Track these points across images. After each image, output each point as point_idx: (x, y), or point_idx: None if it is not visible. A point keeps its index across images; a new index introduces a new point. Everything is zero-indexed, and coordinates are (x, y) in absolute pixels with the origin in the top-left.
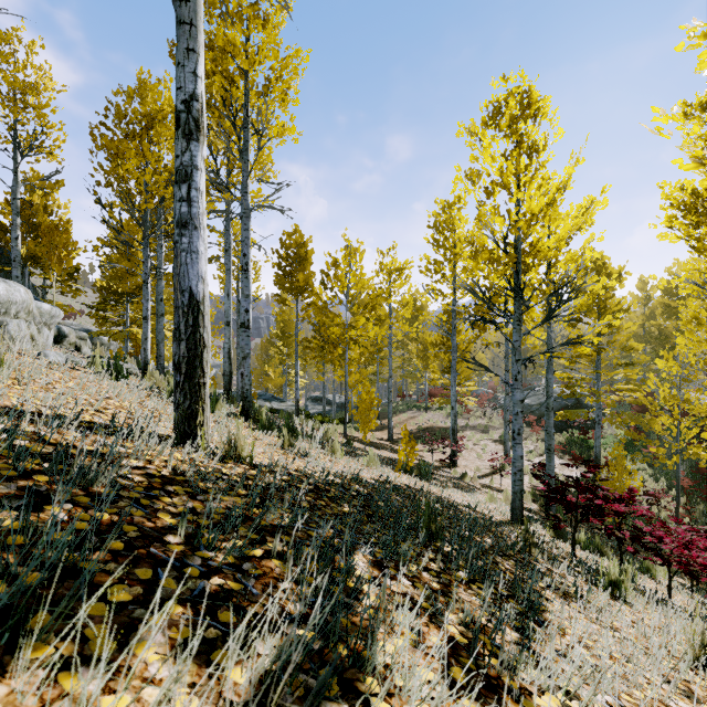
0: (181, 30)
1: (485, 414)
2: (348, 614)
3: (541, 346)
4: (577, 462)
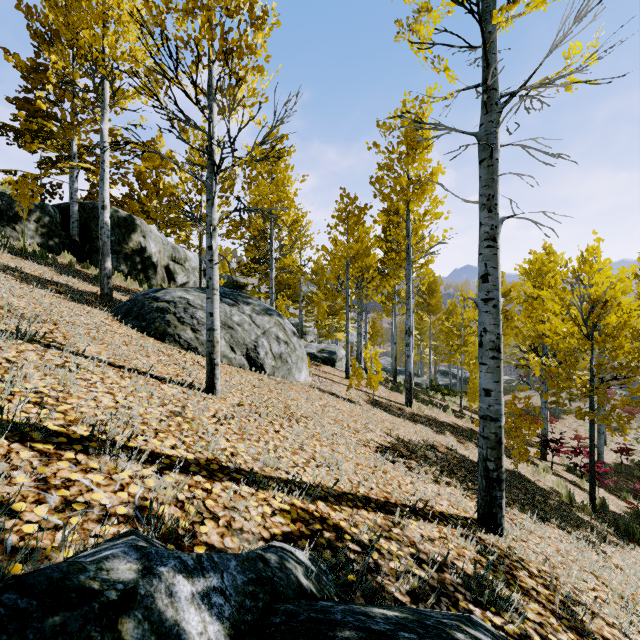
0: (407, 311)
1: None
2: (444, 433)
3: None
4: None
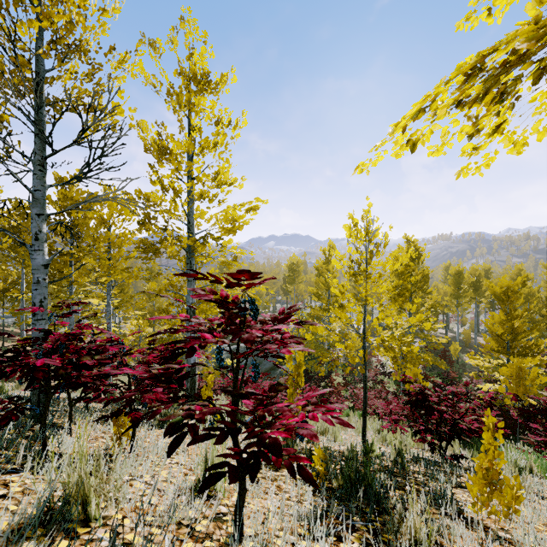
0: None
1: None
2: None
3: None
4: None
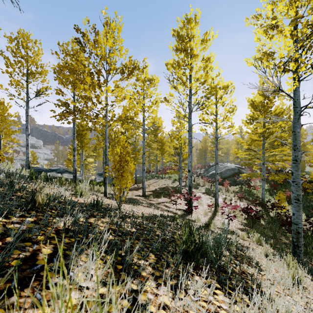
0: None
1: (194, 179)
2: None
3: (213, 147)
4: (256, 203)
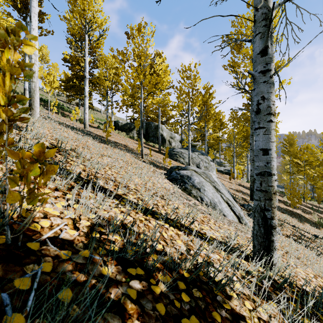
0: None
1: None
2: None
3: None
4: None
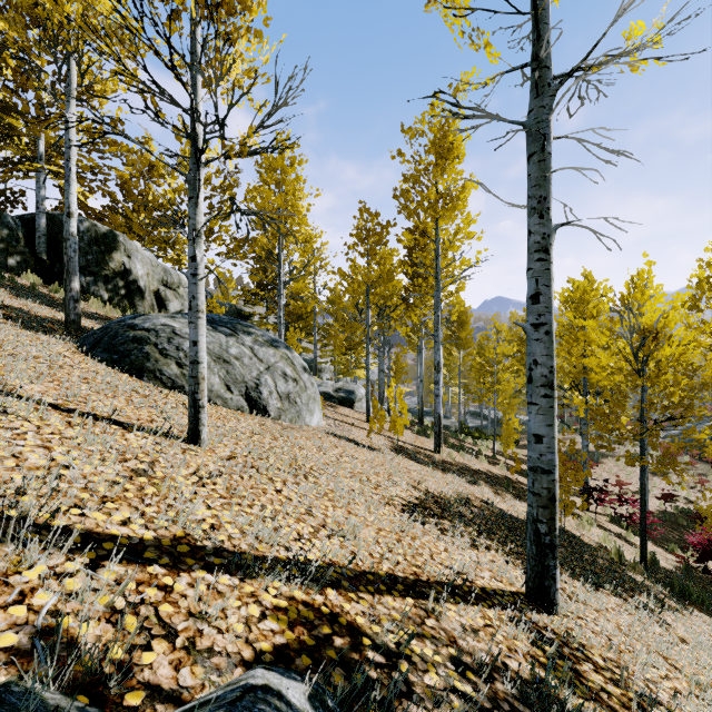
0: (436, 344)
1: None
2: (478, 483)
3: None
4: None
